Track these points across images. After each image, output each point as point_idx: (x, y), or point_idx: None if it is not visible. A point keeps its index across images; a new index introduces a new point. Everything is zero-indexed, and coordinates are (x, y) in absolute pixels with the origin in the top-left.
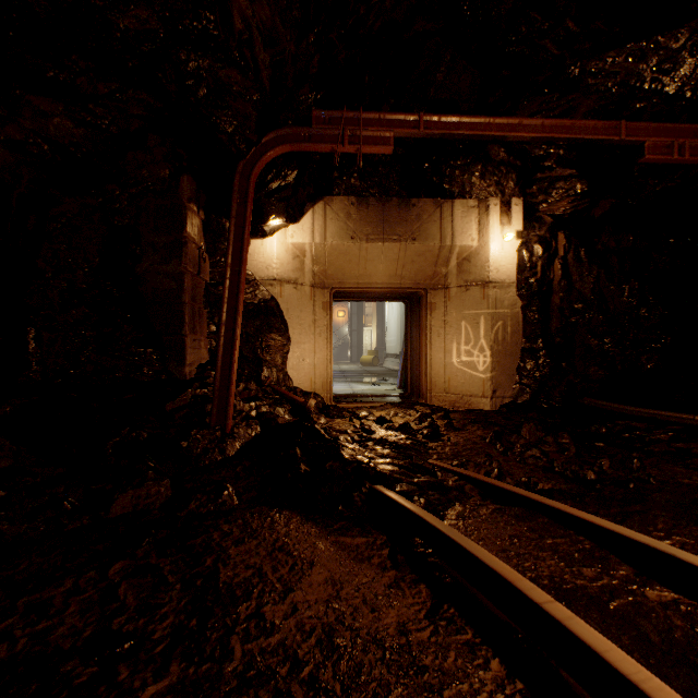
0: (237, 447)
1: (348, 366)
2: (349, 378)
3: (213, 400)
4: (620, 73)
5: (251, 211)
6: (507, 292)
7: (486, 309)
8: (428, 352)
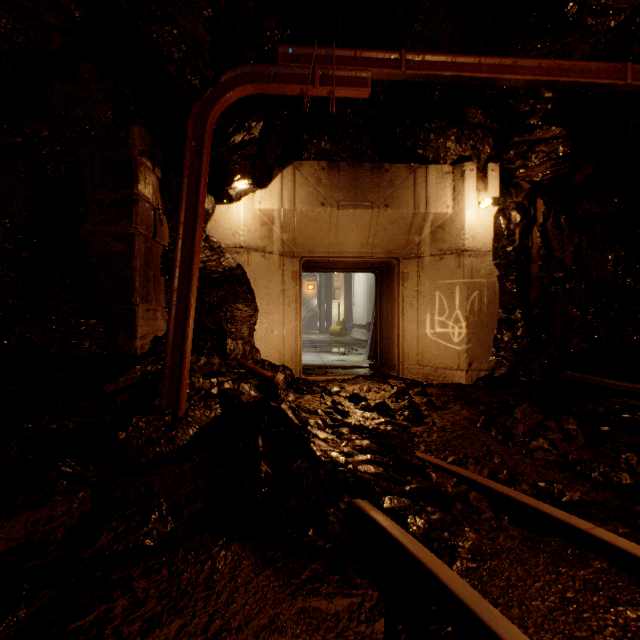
0: (190, 434)
1: (317, 337)
2: (318, 348)
3: (163, 379)
4: (625, 9)
5: (208, 161)
6: (483, 261)
7: (462, 278)
8: (400, 323)
